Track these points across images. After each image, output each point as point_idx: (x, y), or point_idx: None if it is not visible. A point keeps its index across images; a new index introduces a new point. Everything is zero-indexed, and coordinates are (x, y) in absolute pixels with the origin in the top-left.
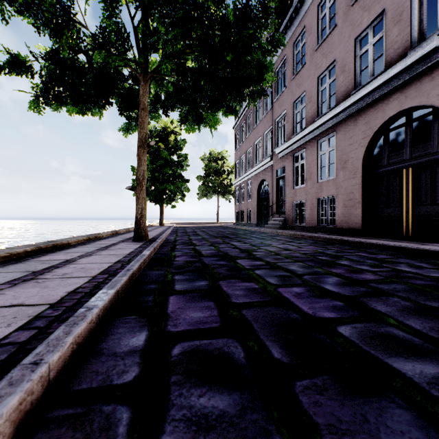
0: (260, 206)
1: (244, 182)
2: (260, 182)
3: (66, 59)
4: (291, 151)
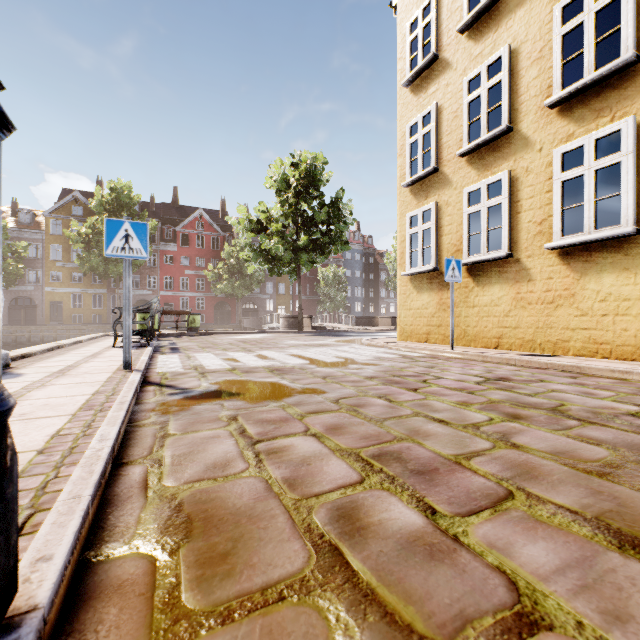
0: None
1: None
2: None
3: None
4: None
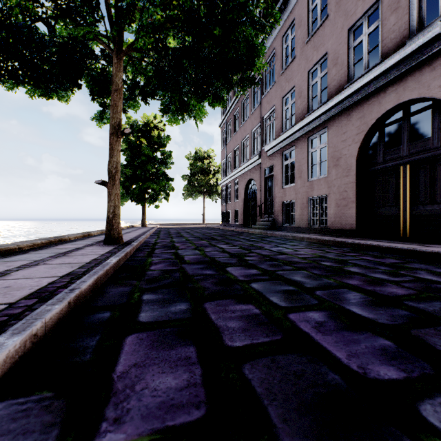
0: (248, 206)
1: (231, 182)
2: (247, 181)
3: (22, 27)
4: (280, 149)
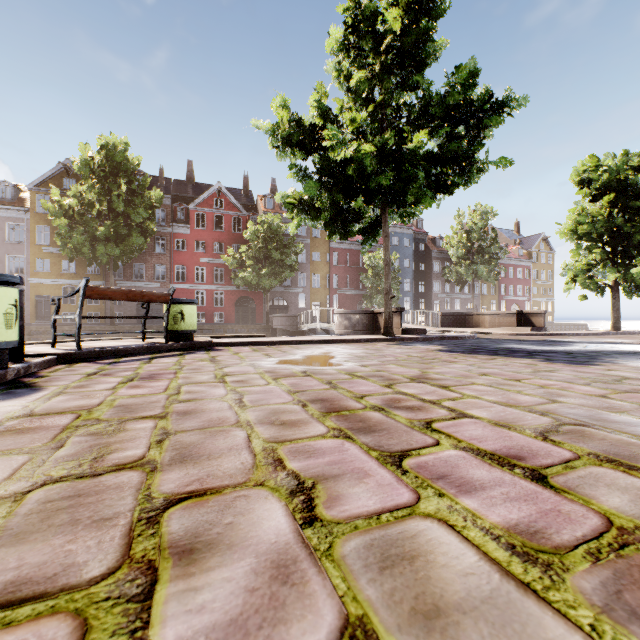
0: None
1: None
2: None
3: None
4: None
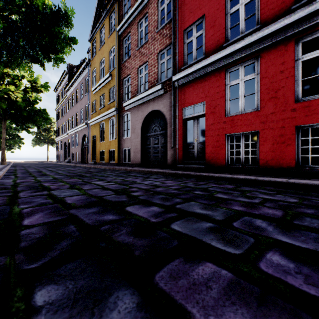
0: (65, 153)
1: (60, 141)
2: (65, 142)
3: None
4: (72, 134)
